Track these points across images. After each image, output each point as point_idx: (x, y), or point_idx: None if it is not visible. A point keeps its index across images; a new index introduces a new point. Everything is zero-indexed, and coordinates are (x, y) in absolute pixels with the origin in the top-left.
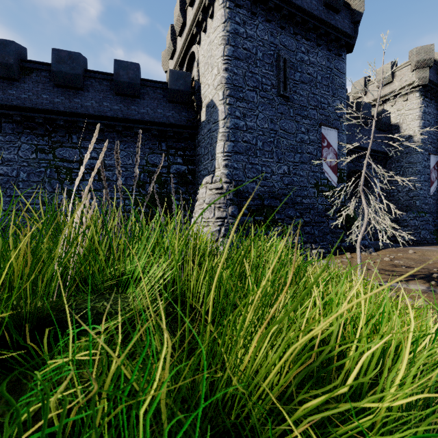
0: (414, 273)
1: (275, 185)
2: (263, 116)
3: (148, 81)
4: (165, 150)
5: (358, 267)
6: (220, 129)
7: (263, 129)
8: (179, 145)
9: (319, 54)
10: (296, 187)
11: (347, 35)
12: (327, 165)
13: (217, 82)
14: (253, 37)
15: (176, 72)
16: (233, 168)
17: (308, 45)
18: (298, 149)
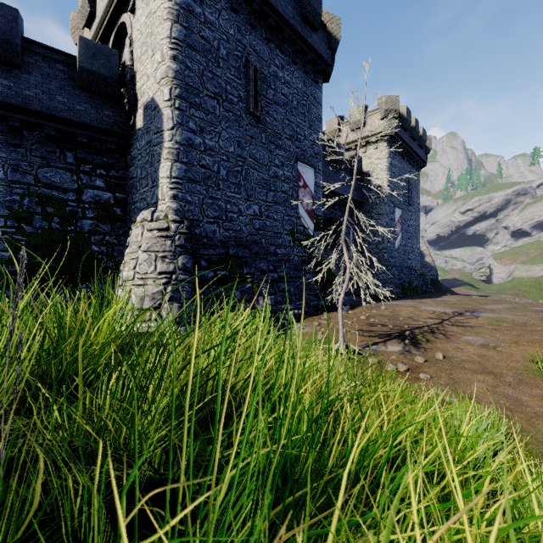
0: (389, 332)
1: (243, 229)
2: (228, 136)
3: (39, 46)
4: (72, 163)
5: (340, 332)
6: (165, 143)
7: (228, 153)
8: (99, 159)
9: (295, 74)
10: (269, 233)
11: (324, 61)
12: (303, 209)
13: (161, 73)
14: (214, 25)
15: (93, 43)
16: (186, 202)
17: (283, 59)
18: (271, 186)
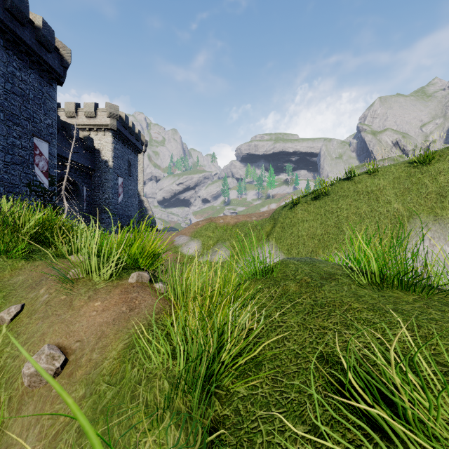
0: None
1: None
2: None
3: None
4: None
5: None
6: None
7: None
8: None
9: (32, 76)
10: (8, 184)
11: (57, 73)
12: (40, 170)
13: None
14: None
15: None
16: None
17: (20, 63)
18: (9, 151)
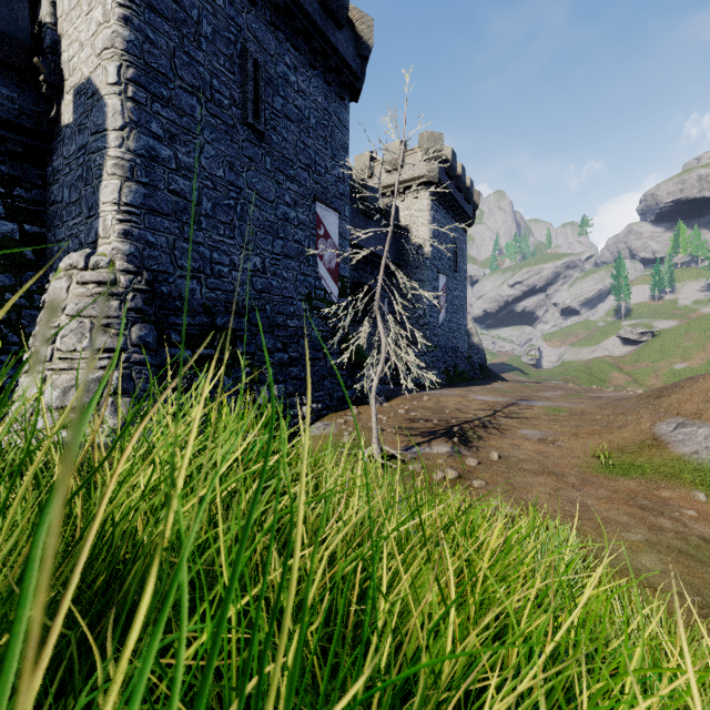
0: (434, 428)
1: (238, 289)
2: (215, 153)
3: None
4: None
5: (374, 431)
6: (109, 149)
7: (215, 178)
8: None
9: (314, 82)
10: (277, 297)
11: (352, 72)
12: (325, 268)
13: (102, 40)
14: None
15: None
16: (145, 243)
17: (296, 58)
18: (279, 231)
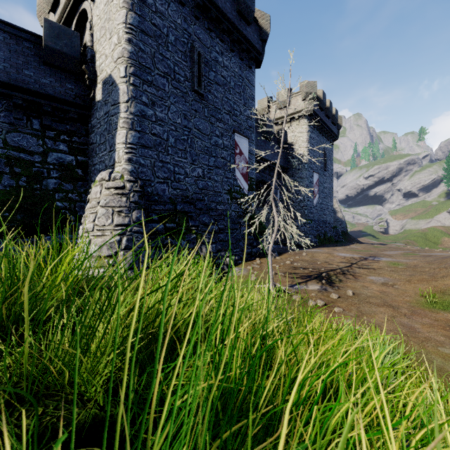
0: (309, 274)
1: (189, 188)
2: (176, 109)
3: (7, 25)
4: (38, 130)
5: (270, 274)
6: (121, 114)
7: (176, 124)
8: (63, 127)
9: (233, 60)
10: (211, 192)
11: (256, 50)
12: (239, 173)
13: (117, 53)
14: (164, 14)
15: (57, 25)
16: (139, 164)
17: (222, 47)
18: (212, 152)
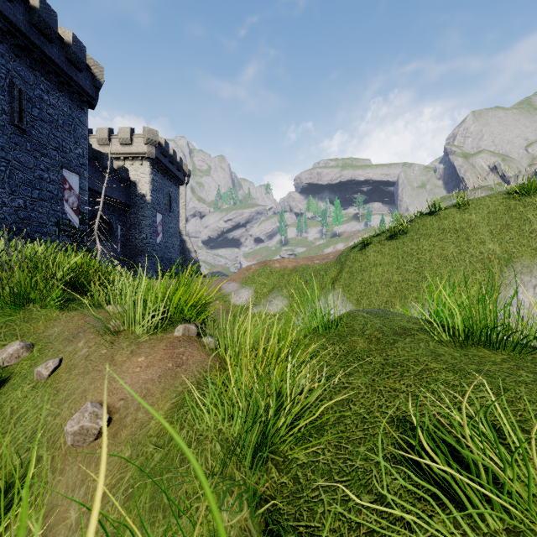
0: None
1: (8, 217)
2: None
3: None
4: None
5: None
6: None
7: None
8: None
9: (61, 99)
10: (35, 223)
11: (89, 95)
12: (69, 207)
13: None
14: None
15: None
16: None
17: (48, 86)
18: (36, 185)
